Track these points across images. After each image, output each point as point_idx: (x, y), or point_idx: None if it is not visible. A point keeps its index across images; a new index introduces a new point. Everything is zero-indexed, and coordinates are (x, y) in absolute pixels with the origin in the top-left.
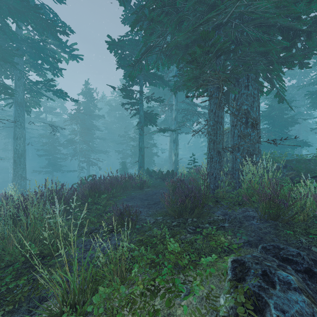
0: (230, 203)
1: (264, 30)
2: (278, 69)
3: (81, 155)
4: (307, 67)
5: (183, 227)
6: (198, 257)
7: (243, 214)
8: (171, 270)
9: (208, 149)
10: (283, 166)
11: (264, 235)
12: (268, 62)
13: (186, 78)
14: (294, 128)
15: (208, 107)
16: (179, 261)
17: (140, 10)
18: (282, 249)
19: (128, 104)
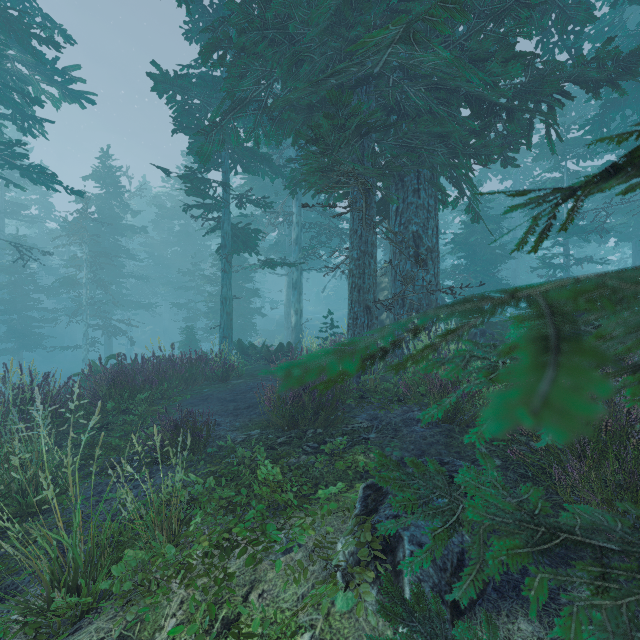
0: (384, 399)
1: (444, 96)
2: (465, 166)
3: (92, 313)
4: (514, 164)
5: (297, 445)
6: (313, 489)
7: (404, 417)
8: (263, 512)
9: (349, 303)
10: (479, 332)
11: (428, 447)
12: (450, 152)
13: (307, 170)
14: (509, 265)
15: (350, 224)
16: (277, 495)
17: (221, 25)
18: (446, 464)
19: (198, 208)
